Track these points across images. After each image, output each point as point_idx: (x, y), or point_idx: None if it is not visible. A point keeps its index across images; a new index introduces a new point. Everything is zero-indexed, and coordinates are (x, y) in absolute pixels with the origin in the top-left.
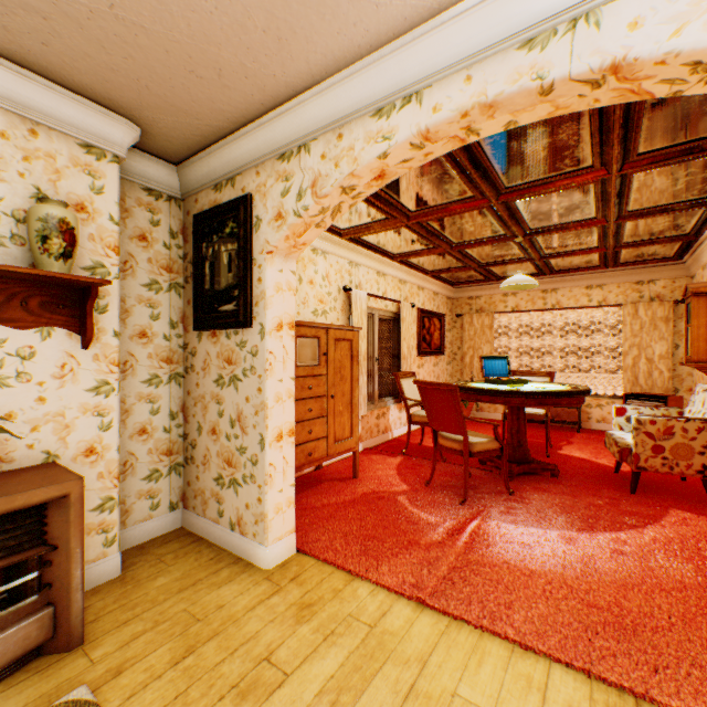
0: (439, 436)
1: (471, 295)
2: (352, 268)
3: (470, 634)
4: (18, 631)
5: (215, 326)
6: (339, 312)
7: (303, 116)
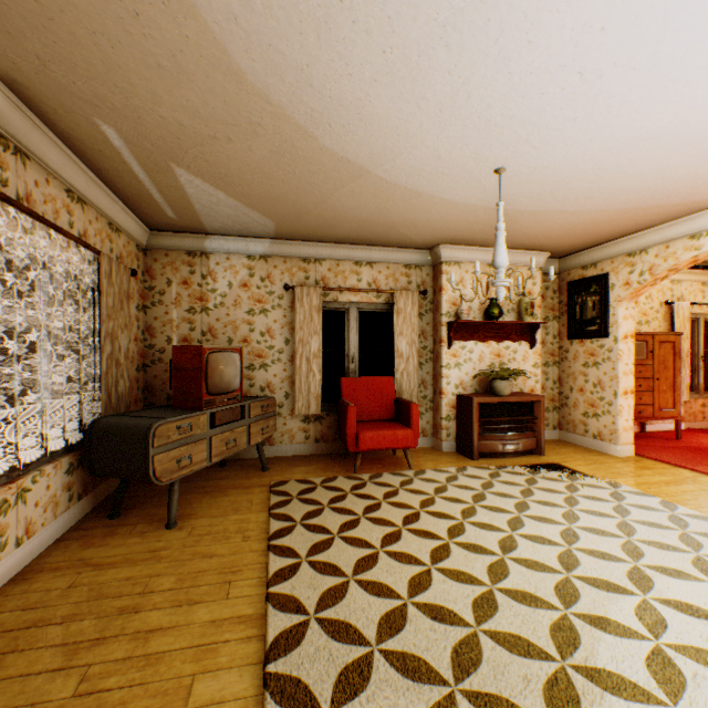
0: None
1: None
2: (673, 285)
3: None
4: (528, 441)
5: (582, 337)
6: (660, 320)
7: (643, 239)
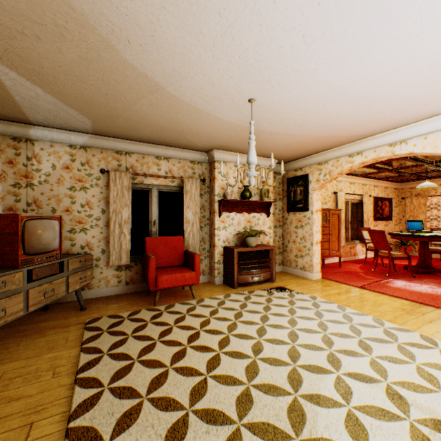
0: (377, 252)
1: (411, 186)
2: (337, 183)
3: (377, 294)
4: (266, 274)
5: (295, 211)
6: (331, 202)
7: (326, 155)
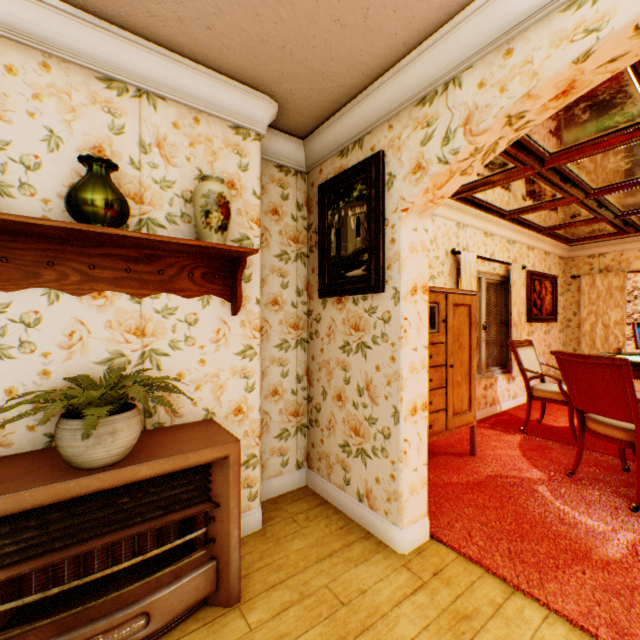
0: (587, 420)
1: (591, 253)
2: (459, 230)
3: None
4: (190, 581)
5: (341, 292)
6: (446, 276)
7: (454, 43)
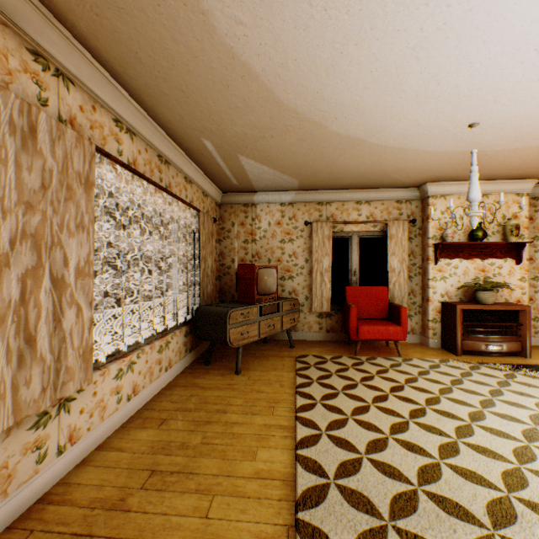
0: None
1: None
2: None
3: None
4: (512, 344)
5: None
6: None
7: None
